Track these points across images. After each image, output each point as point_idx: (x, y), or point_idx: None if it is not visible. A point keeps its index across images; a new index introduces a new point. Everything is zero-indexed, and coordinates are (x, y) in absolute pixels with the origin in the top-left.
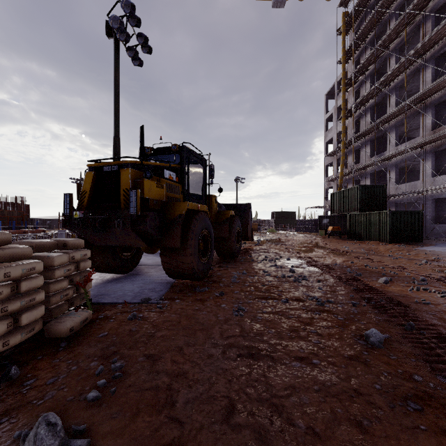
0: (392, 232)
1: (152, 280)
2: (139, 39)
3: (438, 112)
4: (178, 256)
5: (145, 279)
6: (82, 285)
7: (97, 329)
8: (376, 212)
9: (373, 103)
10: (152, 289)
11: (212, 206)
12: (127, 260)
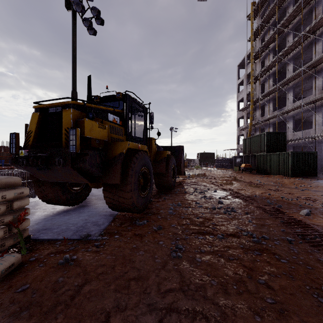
0: (293, 168)
1: (98, 212)
2: (93, 12)
3: None
4: (118, 192)
5: (92, 210)
6: (16, 224)
7: (20, 279)
8: (280, 152)
9: (275, 70)
10: (95, 222)
11: (151, 147)
12: (77, 194)
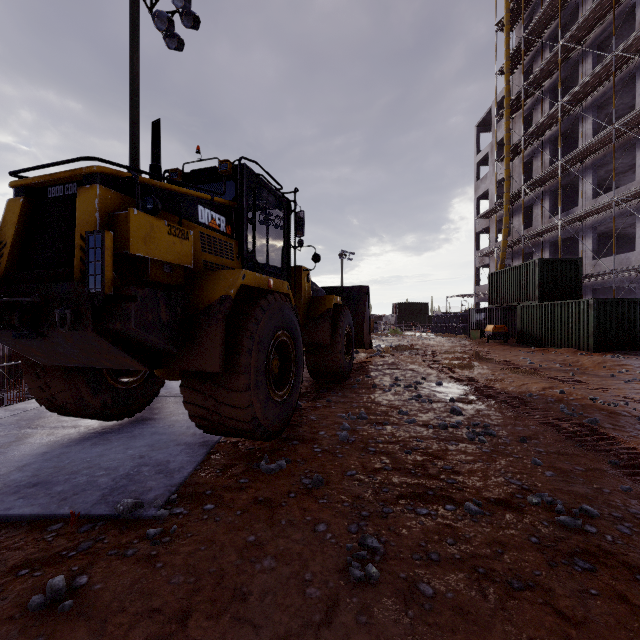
0: (598, 334)
1: (174, 436)
2: None
3: None
4: (218, 392)
5: (161, 432)
6: None
7: None
8: (569, 301)
9: (554, 133)
10: (161, 465)
11: (300, 287)
12: (130, 392)
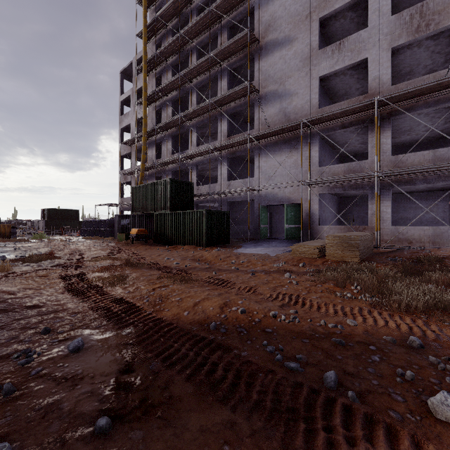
0: (208, 234)
1: None
2: None
3: (230, 122)
4: None
5: None
6: None
7: None
8: (191, 211)
9: (175, 96)
10: None
11: None
12: None
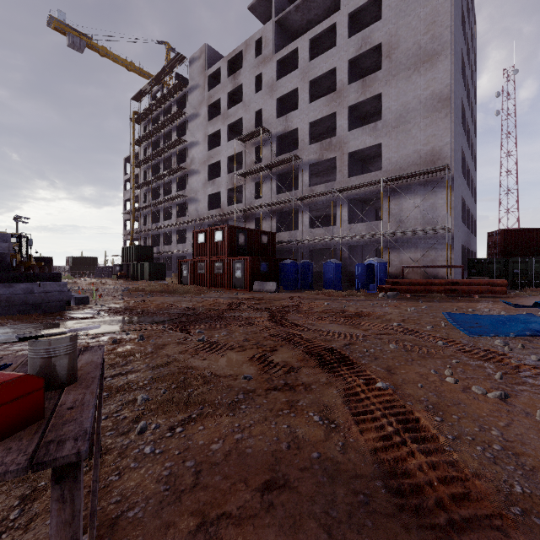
0: (151, 275)
1: None
2: None
3: (181, 208)
4: None
5: None
6: None
7: None
8: (144, 263)
9: (153, 187)
10: None
11: (31, 260)
12: None
